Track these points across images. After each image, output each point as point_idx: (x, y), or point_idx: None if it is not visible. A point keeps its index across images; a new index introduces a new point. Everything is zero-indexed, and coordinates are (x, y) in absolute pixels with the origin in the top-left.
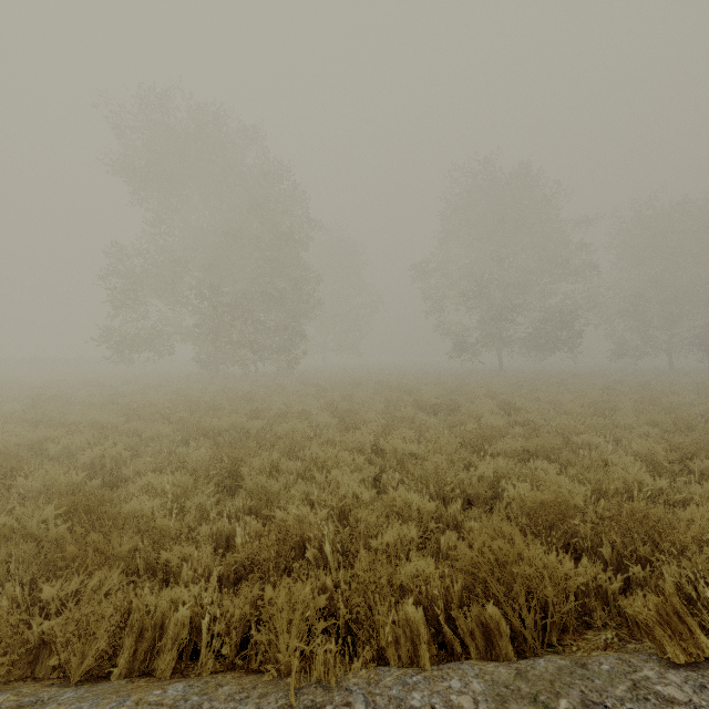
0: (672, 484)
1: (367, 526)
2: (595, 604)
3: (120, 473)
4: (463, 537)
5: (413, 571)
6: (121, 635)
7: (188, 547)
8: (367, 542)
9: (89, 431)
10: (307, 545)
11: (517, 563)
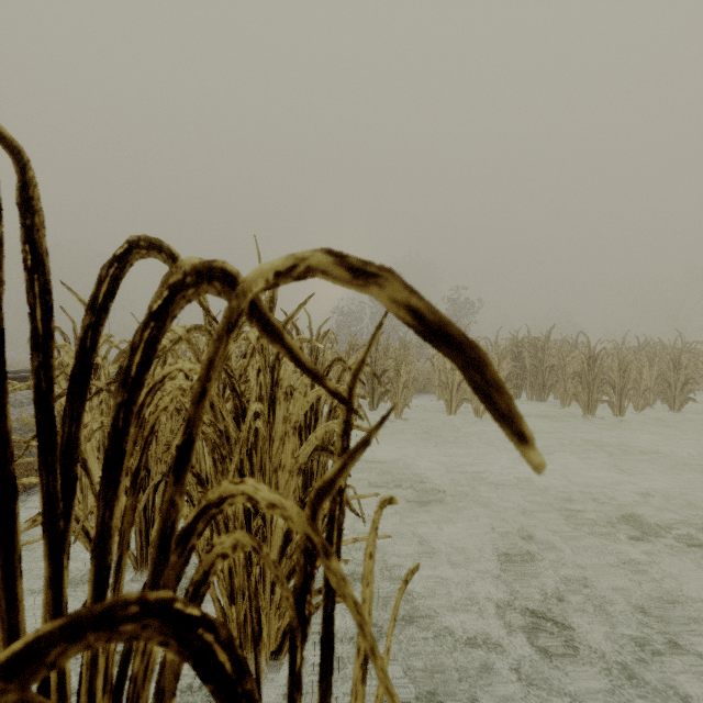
0: None
1: None
2: None
3: None
4: None
5: None
6: None
7: None
8: None
9: None
10: None
11: None
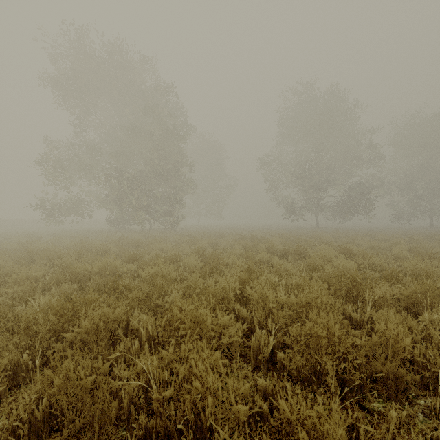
0: None
1: None
2: None
3: None
4: None
5: None
6: None
7: None
8: None
9: None
10: None
11: None
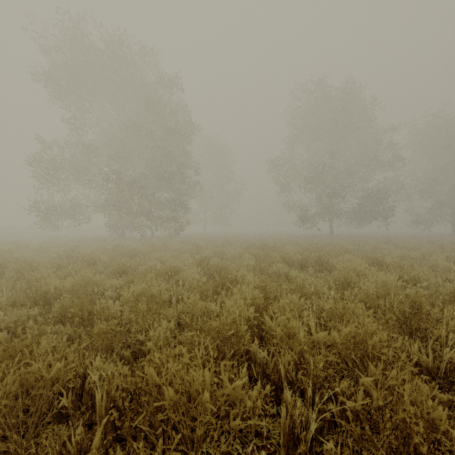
0: None
1: None
2: None
3: None
4: None
5: None
6: None
7: None
8: None
9: None
10: None
11: None
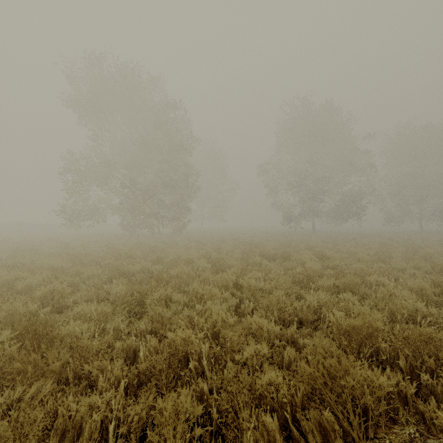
0: (439, 311)
1: (232, 344)
2: (398, 404)
3: (63, 303)
4: (298, 350)
5: (266, 380)
6: (49, 434)
7: (104, 362)
8: (232, 355)
9: (45, 273)
10: (190, 358)
11: (344, 377)
